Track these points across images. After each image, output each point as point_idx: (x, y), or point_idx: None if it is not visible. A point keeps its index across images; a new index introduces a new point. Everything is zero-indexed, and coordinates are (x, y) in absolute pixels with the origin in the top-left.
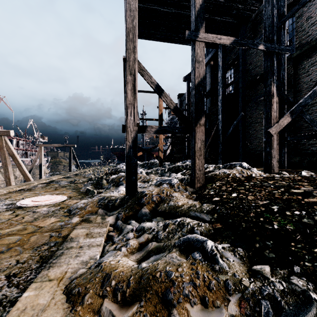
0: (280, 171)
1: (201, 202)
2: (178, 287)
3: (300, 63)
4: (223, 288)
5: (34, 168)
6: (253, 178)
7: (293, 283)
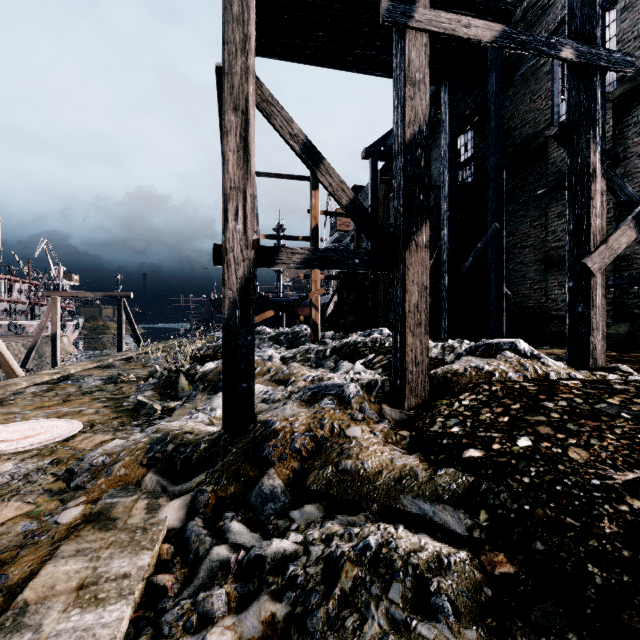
0: None
1: (429, 460)
2: None
3: (629, 111)
4: None
5: (42, 342)
6: (557, 384)
7: None
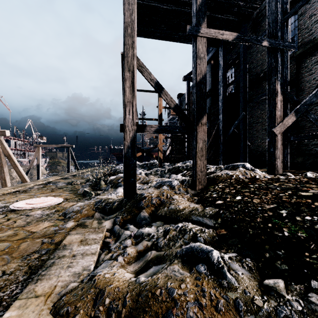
0: (283, 172)
1: (204, 206)
2: (181, 307)
3: (303, 61)
4: (233, 308)
5: (32, 168)
6: (258, 179)
7: (313, 302)
